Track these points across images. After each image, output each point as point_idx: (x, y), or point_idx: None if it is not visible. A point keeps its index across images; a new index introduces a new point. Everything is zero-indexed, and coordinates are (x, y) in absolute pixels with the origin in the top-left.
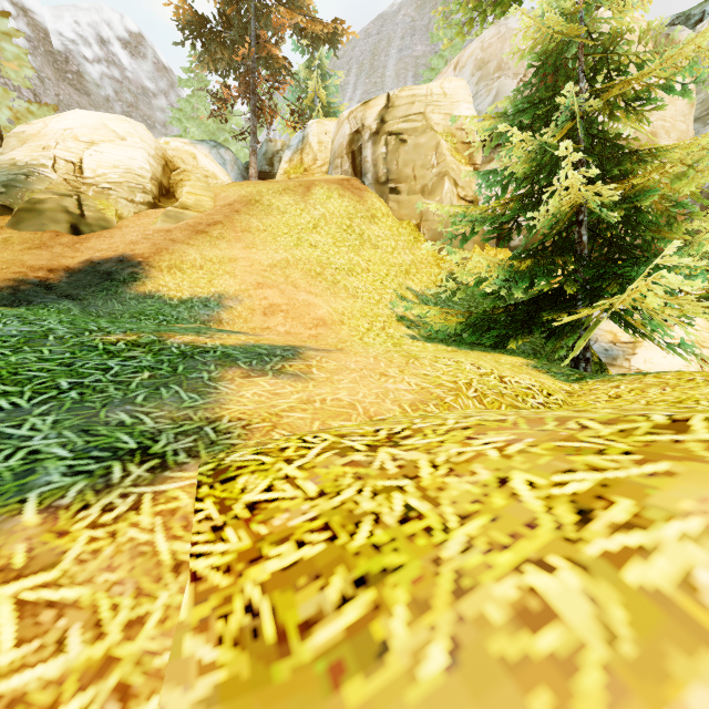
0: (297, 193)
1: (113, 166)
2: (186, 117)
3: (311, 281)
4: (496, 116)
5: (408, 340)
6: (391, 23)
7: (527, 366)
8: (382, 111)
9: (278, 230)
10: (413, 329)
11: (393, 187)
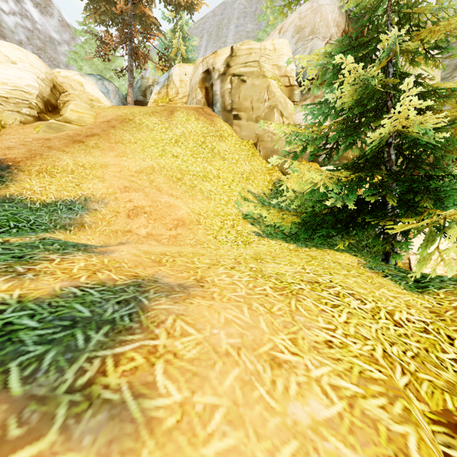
0: (163, 115)
1: (1, 83)
2: (81, 59)
3: (173, 185)
4: (323, 57)
5: (255, 238)
6: (230, 8)
7: (364, 267)
8: (228, 58)
9: (146, 143)
10: (256, 225)
11: (236, 115)
